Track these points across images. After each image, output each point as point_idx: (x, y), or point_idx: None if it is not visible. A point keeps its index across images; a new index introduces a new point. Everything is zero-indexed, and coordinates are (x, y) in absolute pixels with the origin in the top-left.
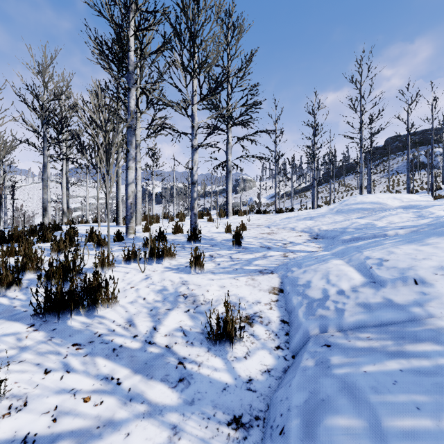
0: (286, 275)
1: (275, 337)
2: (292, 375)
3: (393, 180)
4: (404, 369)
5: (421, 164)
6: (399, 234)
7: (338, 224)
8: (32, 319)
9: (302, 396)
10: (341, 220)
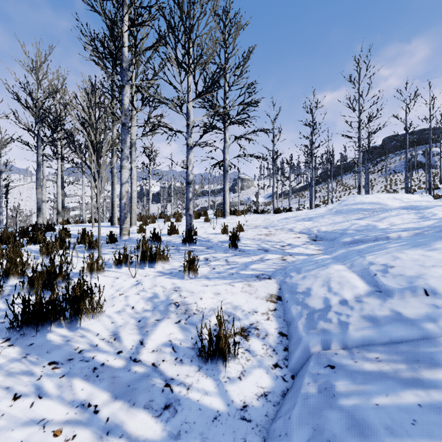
0: (285, 280)
1: (273, 353)
2: (292, 403)
3: (390, 179)
4: (424, 404)
5: (419, 164)
6: (402, 237)
7: (337, 225)
8: (8, 332)
9: (304, 434)
10: (341, 221)
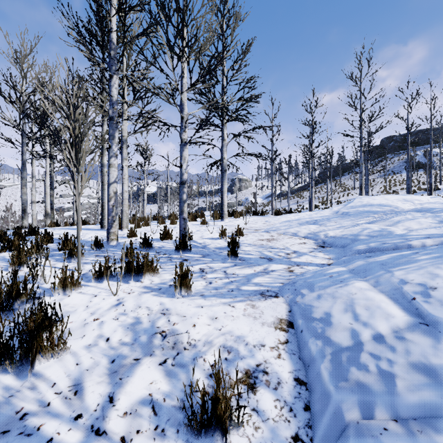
0: (295, 300)
1: (290, 415)
2: None
3: (389, 180)
4: None
5: (420, 164)
6: (428, 246)
7: (346, 229)
8: None
9: None
10: (349, 225)
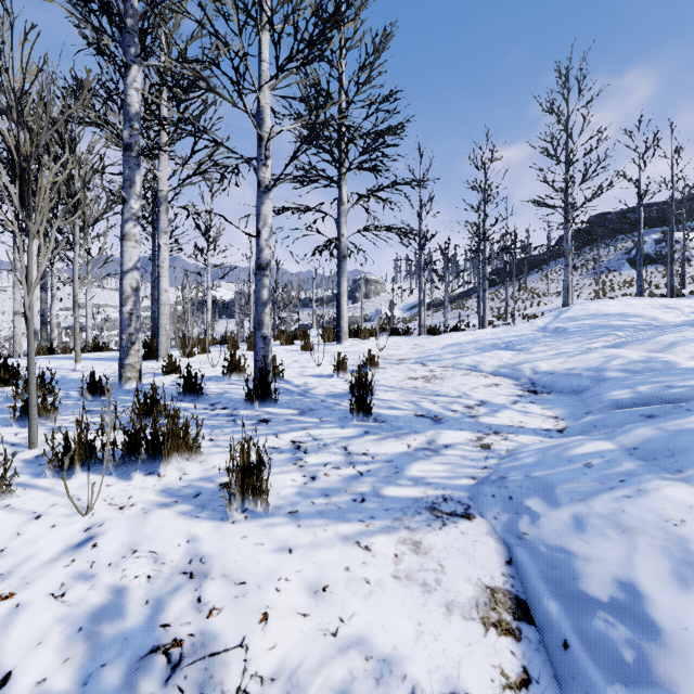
0: (518, 528)
1: None
2: None
3: (602, 281)
4: None
5: (657, 254)
6: None
7: (571, 359)
8: None
9: None
10: (575, 351)
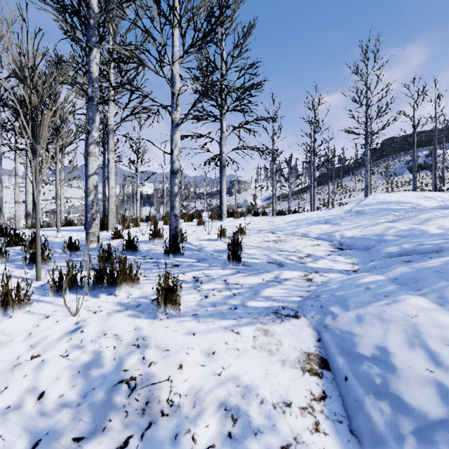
0: (324, 322)
1: None
2: None
3: (391, 181)
4: None
5: (426, 164)
6: None
7: (365, 229)
8: None
9: None
10: (367, 224)
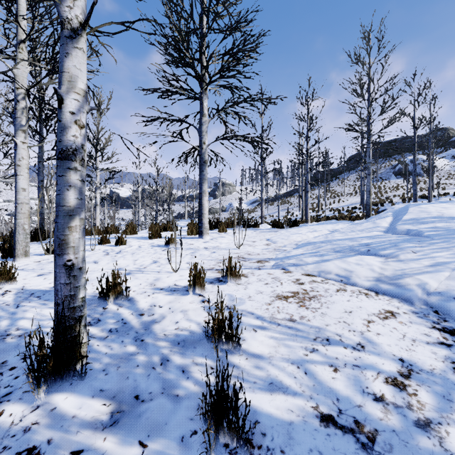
0: None
1: None
2: None
3: (378, 186)
4: None
5: (423, 168)
6: None
7: None
8: None
9: None
10: (454, 261)
